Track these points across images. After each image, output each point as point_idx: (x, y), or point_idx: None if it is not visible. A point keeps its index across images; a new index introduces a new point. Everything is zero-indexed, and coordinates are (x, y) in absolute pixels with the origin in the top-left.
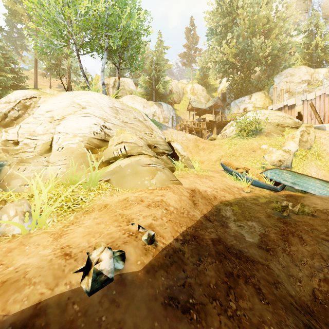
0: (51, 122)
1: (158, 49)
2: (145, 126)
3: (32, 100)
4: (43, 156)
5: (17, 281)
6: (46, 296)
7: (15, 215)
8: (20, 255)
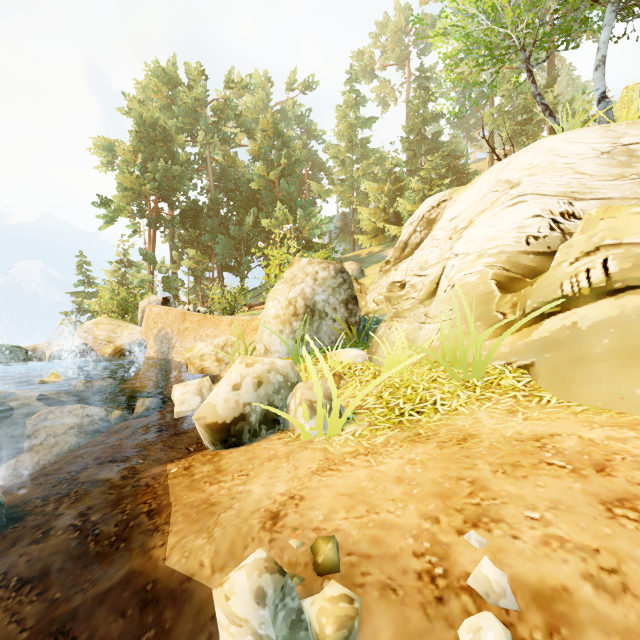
0: (450, 237)
1: None
2: None
3: (439, 208)
4: (423, 305)
5: (213, 515)
6: (202, 575)
7: (299, 403)
8: (269, 472)
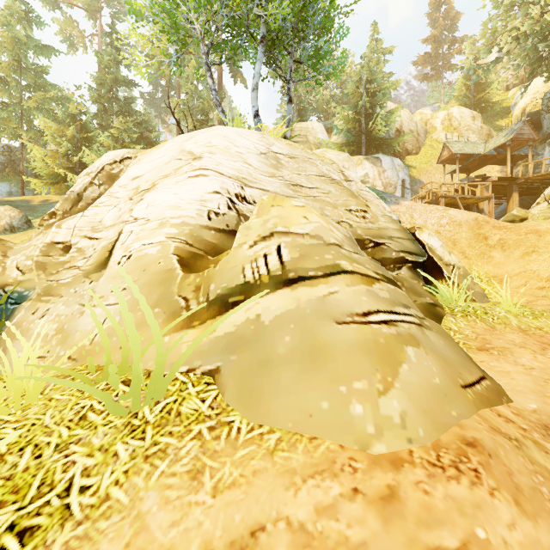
0: (131, 198)
1: (371, 58)
2: (348, 192)
3: (123, 164)
4: (89, 279)
5: None
6: None
7: None
8: None
